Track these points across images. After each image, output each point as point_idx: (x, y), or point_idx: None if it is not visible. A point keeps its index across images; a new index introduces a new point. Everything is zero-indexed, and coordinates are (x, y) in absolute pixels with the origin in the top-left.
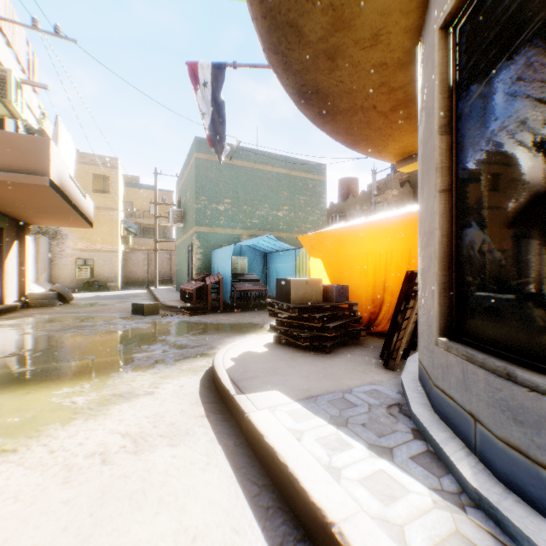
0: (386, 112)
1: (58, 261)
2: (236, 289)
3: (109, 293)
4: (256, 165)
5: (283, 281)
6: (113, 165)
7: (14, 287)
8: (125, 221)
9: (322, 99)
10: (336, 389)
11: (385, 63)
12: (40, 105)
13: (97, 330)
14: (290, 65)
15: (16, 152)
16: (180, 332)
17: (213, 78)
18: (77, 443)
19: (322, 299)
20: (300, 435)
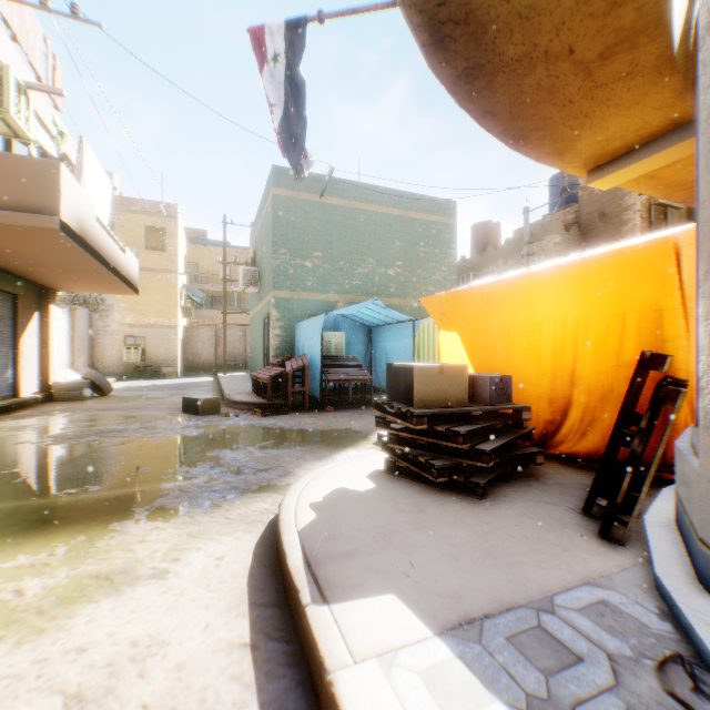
0: (589, 62)
1: (101, 340)
2: (328, 378)
3: (164, 382)
4: (357, 203)
5: (400, 368)
6: (171, 213)
7: (33, 374)
8: (187, 287)
9: (473, 37)
10: (518, 596)
11: None
12: (56, 120)
13: (125, 438)
14: None
15: (12, 181)
16: (242, 443)
17: (288, 46)
18: None
19: (467, 400)
20: None
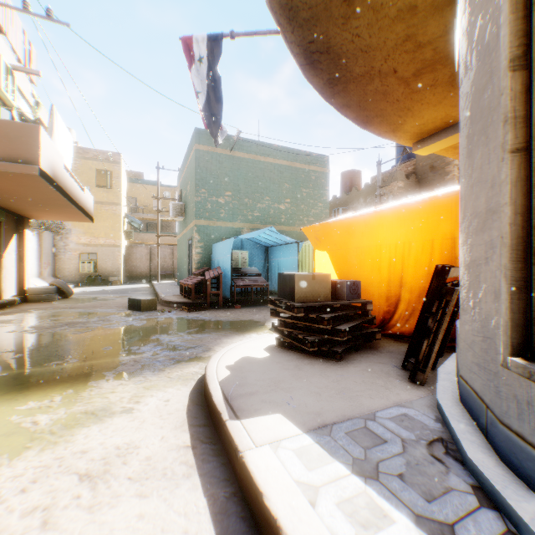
0: (407, 78)
1: (62, 255)
2: (236, 284)
3: (111, 288)
4: (257, 156)
5: (287, 276)
6: (116, 160)
7: (12, 282)
8: (128, 216)
9: (333, 61)
10: (355, 413)
11: (414, 6)
12: (33, 93)
13: (89, 328)
14: (296, 12)
15: (4, 139)
16: (175, 330)
17: (209, 52)
18: (19, 488)
19: (330, 297)
20: (314, 495)
